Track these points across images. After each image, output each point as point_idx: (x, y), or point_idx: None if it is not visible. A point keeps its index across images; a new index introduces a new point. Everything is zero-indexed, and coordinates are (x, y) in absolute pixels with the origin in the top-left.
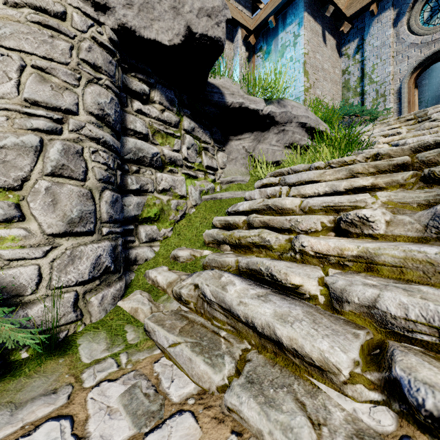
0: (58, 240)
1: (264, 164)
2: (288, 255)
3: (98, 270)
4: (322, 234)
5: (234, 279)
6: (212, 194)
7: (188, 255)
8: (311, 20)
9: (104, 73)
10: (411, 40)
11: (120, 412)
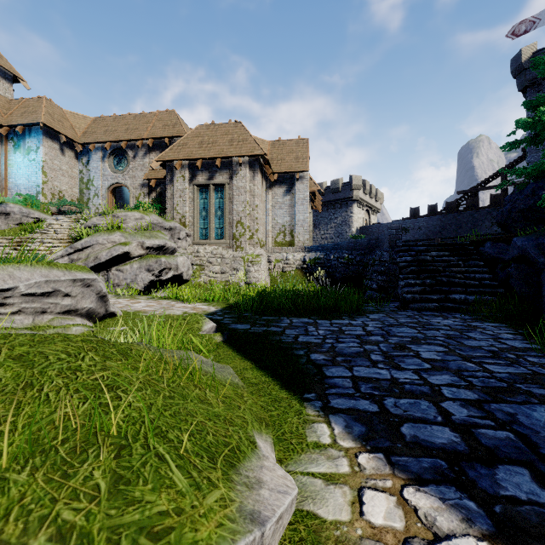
0: None
1: None
2: None
3: None
4: None
5: None
6: None
7: None
8: (49, 141)
9: None
10: (109, 172)
11: None
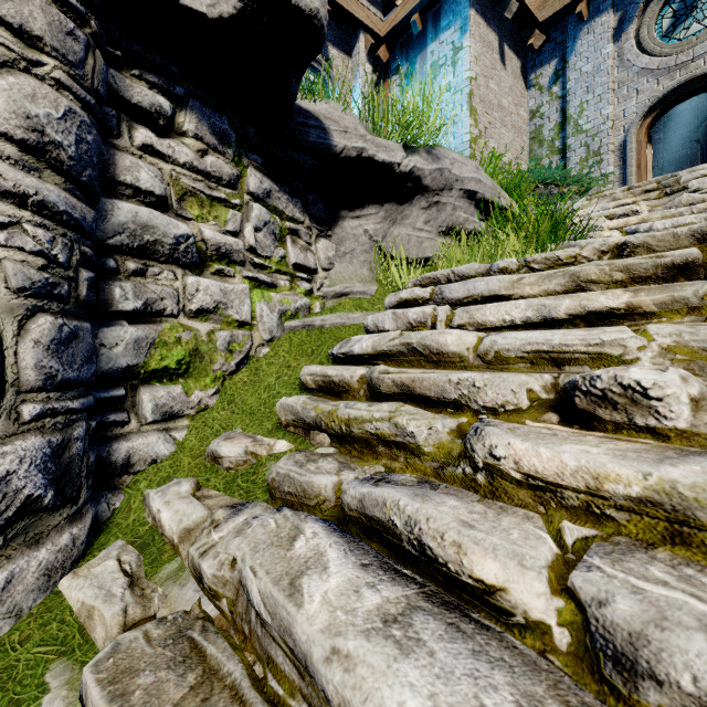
0: None
1: (403, 263)
2: (457, 471)
3: (0, 512)
4: (529, 415)
5: (326, 545)
6: (304, 317)
7: (240, 454)
8: (481, 23)
9: (49, 54)
10: (642, 63)
11: None
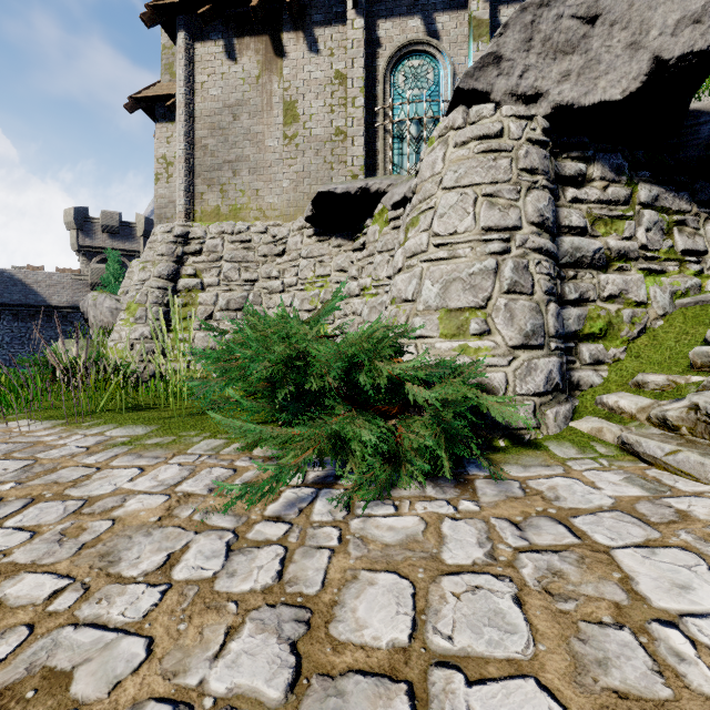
0: (516, 352)
1: None
2: None
3: (550, 385)
4: None
5: None
6: (695, 295)
7: (664, 380)
8: None
9: (540, 174)
10: None
11: (624, 485)
